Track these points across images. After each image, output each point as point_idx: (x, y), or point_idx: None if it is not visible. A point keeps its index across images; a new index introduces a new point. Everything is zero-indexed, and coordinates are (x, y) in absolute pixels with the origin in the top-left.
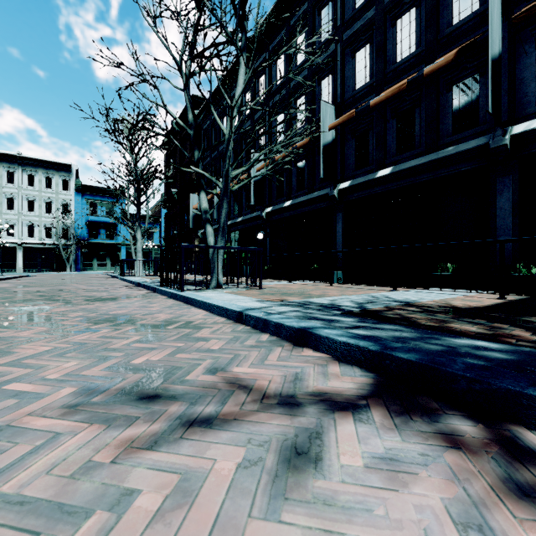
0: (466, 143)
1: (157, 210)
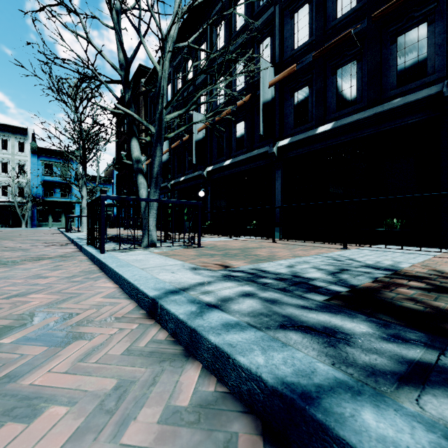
0: (414, 94)
1: (110, 172)
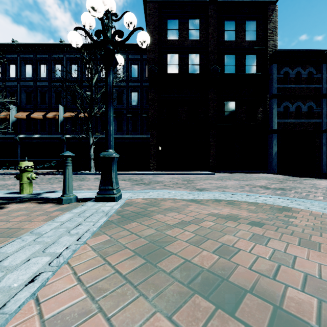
0: (57, 135)
1: None
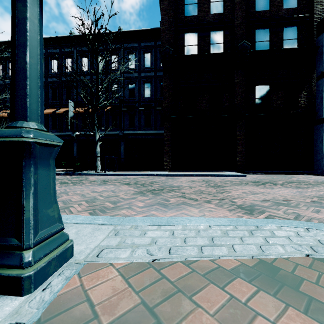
0: (68, 132)
1: None
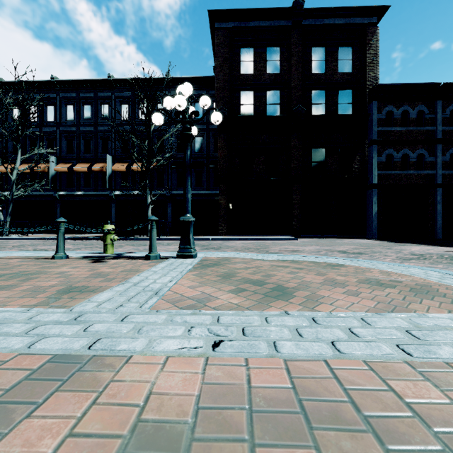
0: (105, 192)
1: None
